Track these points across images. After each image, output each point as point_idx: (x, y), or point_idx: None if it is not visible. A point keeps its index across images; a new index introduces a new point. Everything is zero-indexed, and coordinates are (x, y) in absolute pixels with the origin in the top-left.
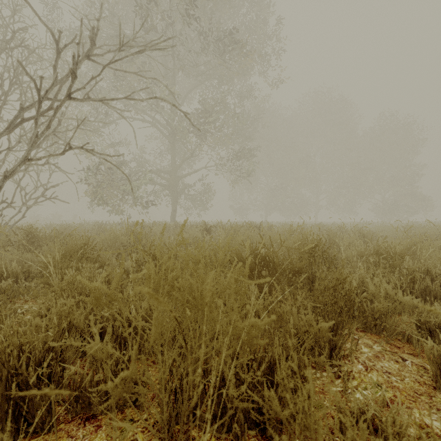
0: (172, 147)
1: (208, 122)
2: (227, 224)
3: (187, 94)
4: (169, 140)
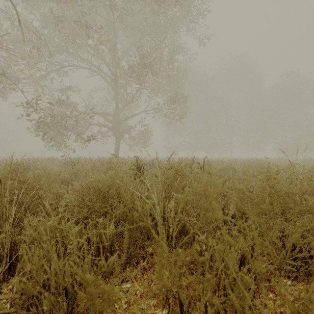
0: (115, 94)
1: (145, 67)
2: (162, 160)
3: (128, 48)
4: (112, 87)
